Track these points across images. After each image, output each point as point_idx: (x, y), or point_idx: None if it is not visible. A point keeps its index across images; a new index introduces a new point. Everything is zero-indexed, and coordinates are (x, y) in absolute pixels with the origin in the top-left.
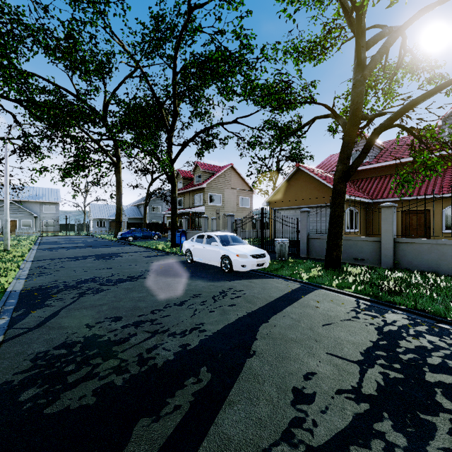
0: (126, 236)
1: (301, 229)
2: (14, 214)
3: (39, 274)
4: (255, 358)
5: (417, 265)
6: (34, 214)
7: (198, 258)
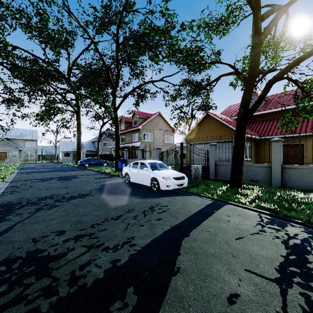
0: (83, 163)
1: (211, 158)
2: (5, 148)
3: (11, 192)
4: (179, 276)
5: (299, 185)
6: (19, 148)
7: (133, 179)
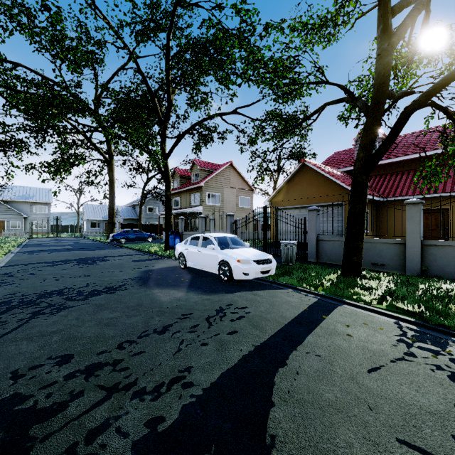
0: (117, 237)
1: (310, 230)
2: (2, 214)
3: None
4: None
5: (450, 272)
6: (23, 214)
7: (192, 263)
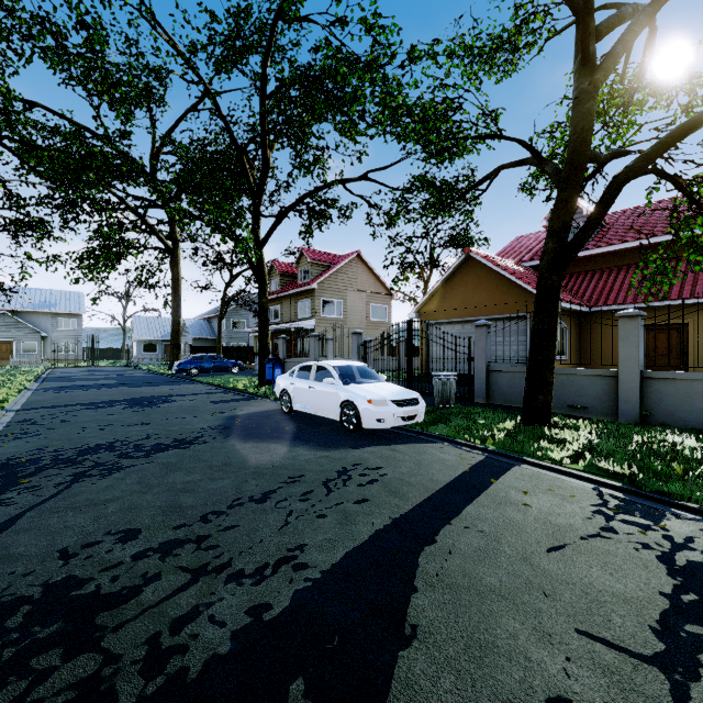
0: (186, 367)
1: (477, 356)
2: (9, 332)
3: (18, 435)
4: (417, 649)
5: (683, 417)
6: (41, 332)
7: (301, 405)
